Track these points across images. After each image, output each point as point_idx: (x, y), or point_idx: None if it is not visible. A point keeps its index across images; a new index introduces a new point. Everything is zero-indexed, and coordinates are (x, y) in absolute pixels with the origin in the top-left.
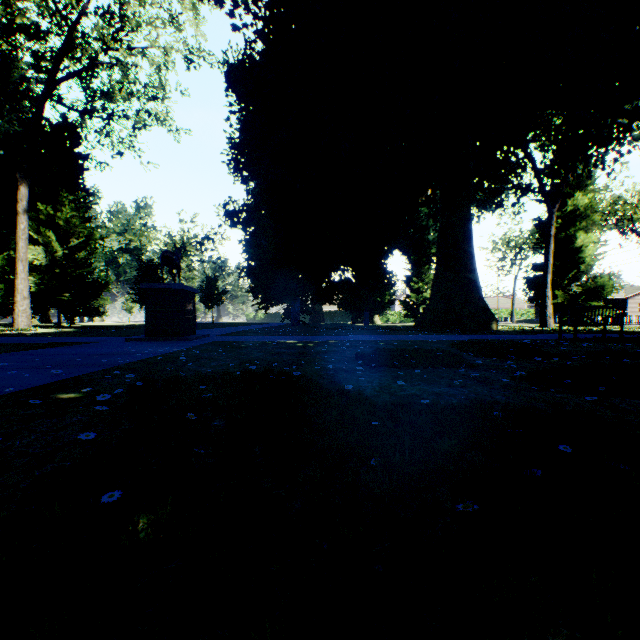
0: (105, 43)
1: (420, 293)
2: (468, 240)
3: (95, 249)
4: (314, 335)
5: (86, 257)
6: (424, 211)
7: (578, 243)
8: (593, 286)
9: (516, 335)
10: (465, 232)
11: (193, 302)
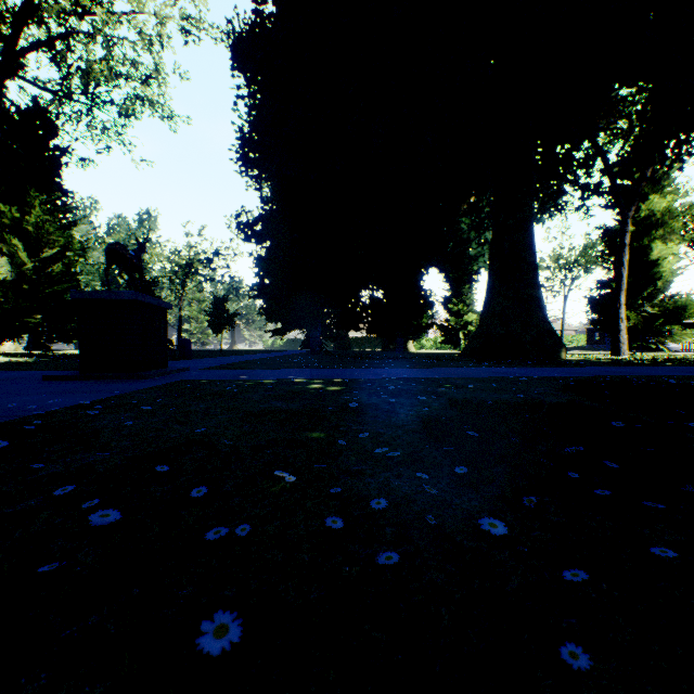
0: (78, 2)
1: (460, 316)
2: (530, 248)
3: (75, 262)
4: (337, 368)
5: (63, 271)
6: (465, 222)
7: (654, 255)
8: (673, 306)
9: (616, 368)
10: (526, 238)
11: (162, 321)
